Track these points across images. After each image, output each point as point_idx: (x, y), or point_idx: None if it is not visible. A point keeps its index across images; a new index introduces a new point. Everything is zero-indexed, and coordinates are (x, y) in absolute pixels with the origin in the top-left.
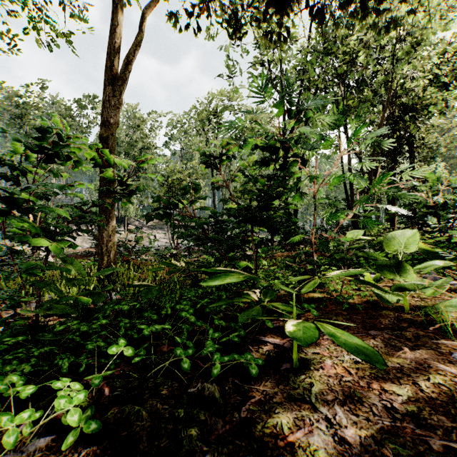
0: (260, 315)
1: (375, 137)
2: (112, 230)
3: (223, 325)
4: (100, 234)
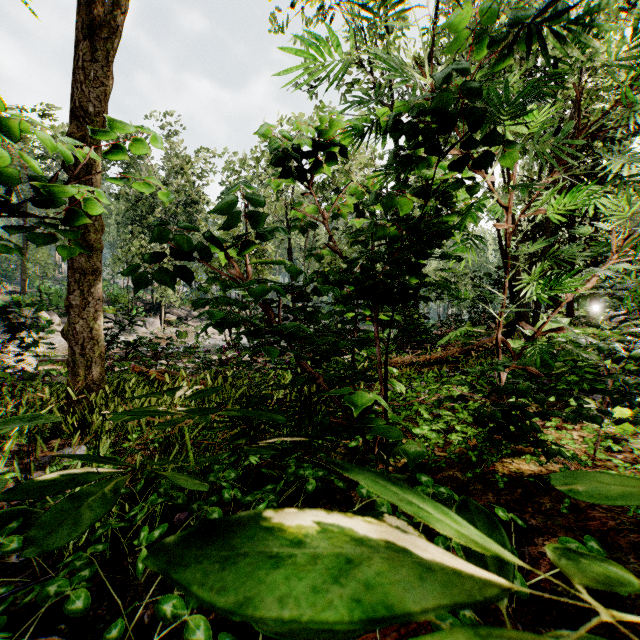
0: None
1: None
2: (96, 319)
3: None
4: (70, 326)
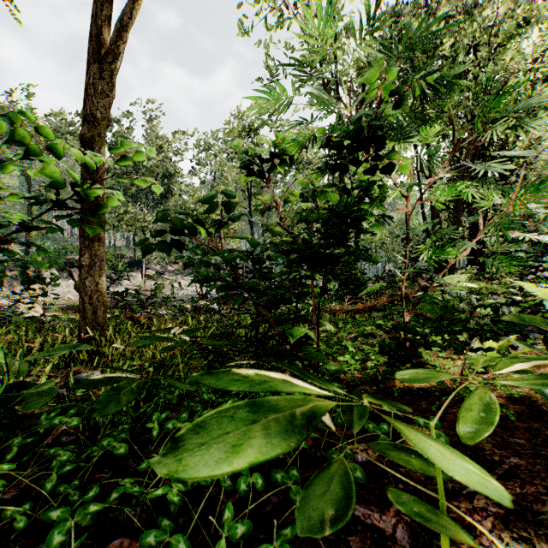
0: (355, 496)
1: (509, 123)
2: (100, 276)
3: (259, 485)
4: (81, 281)
